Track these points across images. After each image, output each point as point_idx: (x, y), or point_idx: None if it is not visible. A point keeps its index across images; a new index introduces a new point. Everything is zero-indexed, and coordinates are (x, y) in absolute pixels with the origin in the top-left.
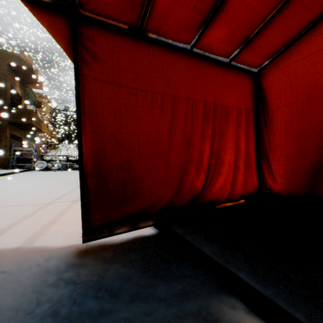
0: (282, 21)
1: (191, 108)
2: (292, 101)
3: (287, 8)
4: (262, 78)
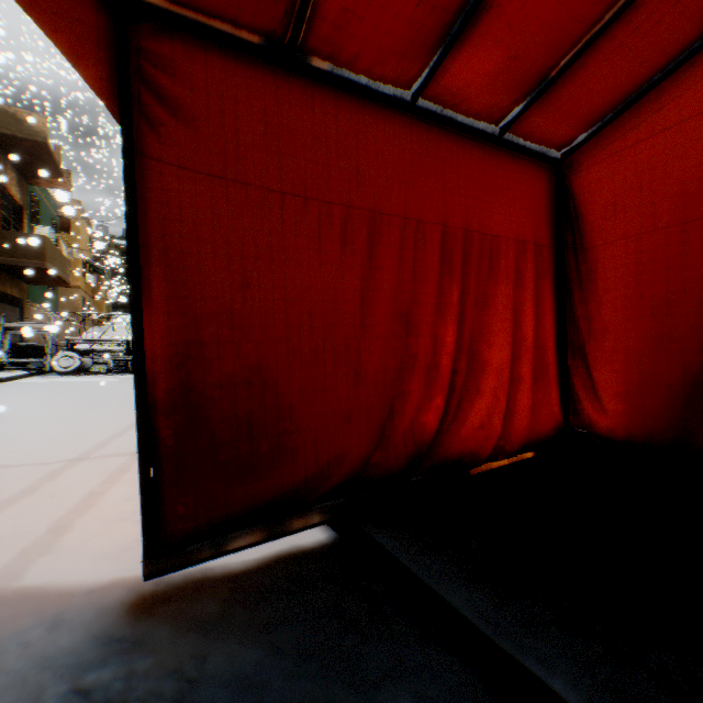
0: (625, 40)
1: (413, 241)
2: (642, 225)
3: (639, 9)
4: (571, 174)
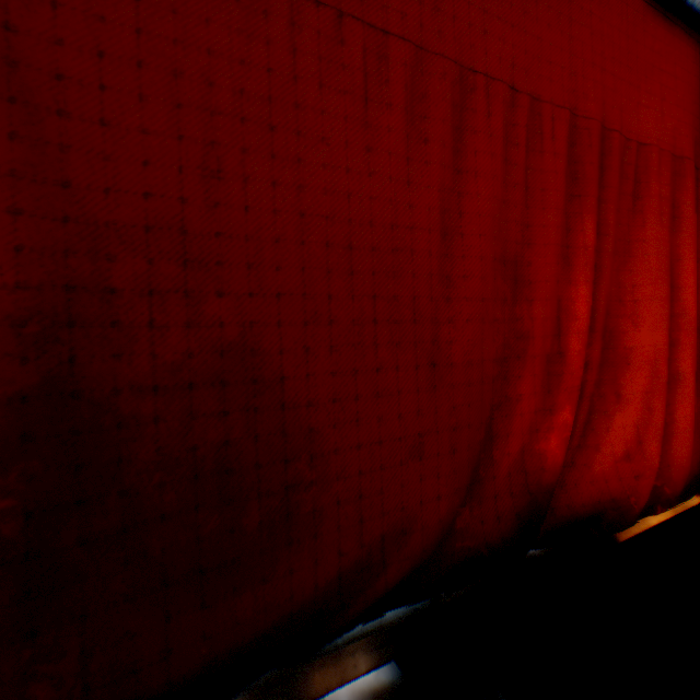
0: None
1: (524, 132)
2: None
3: None
4: None
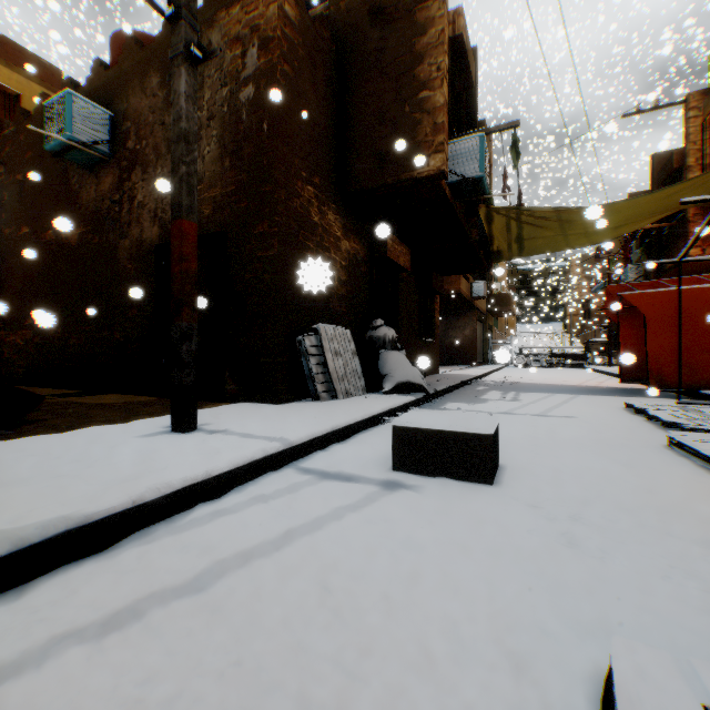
0: None
1: None
2: None
3: None
4: None
